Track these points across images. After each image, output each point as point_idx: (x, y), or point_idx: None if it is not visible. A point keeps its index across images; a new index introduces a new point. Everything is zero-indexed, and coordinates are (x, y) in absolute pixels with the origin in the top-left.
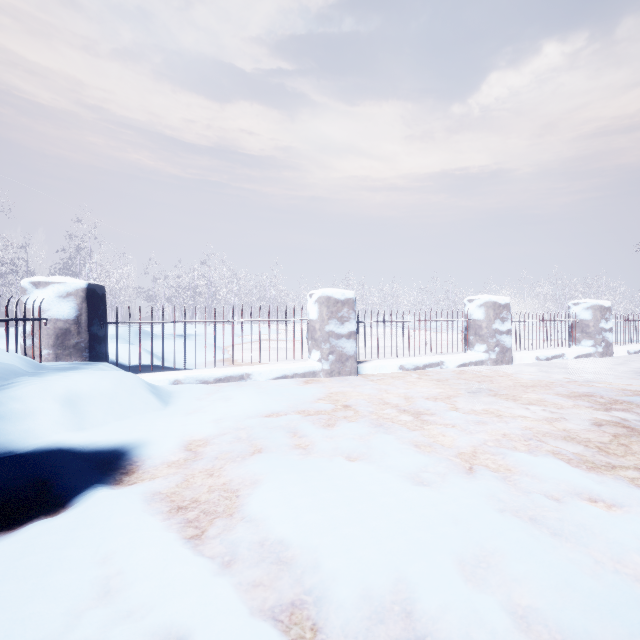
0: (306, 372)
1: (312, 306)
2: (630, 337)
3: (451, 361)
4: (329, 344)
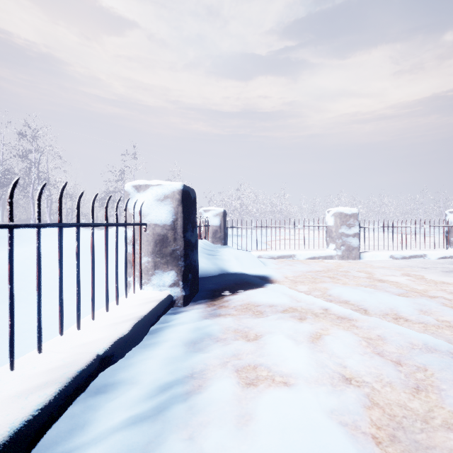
0: (326, 256)
1: (329, 218)
2: None
3: (432, 254)
4: (341, 240)
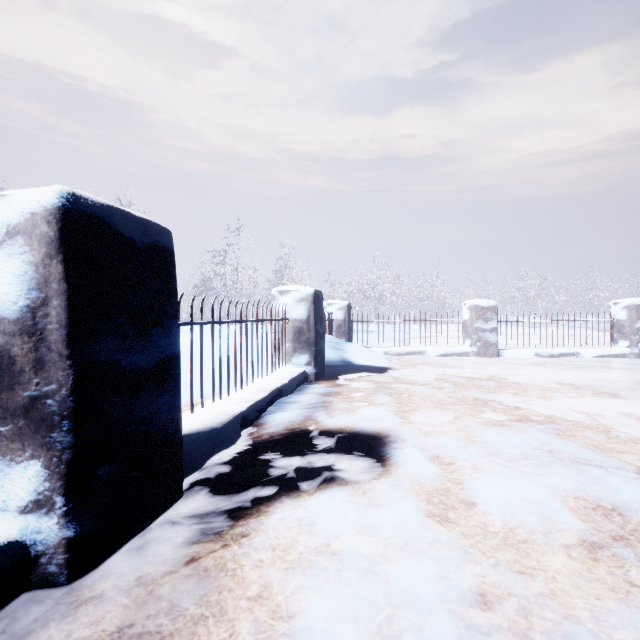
0: (461, 352)
1: (465, 311)
2: None
3: (587, 352)
4: (477, 335)
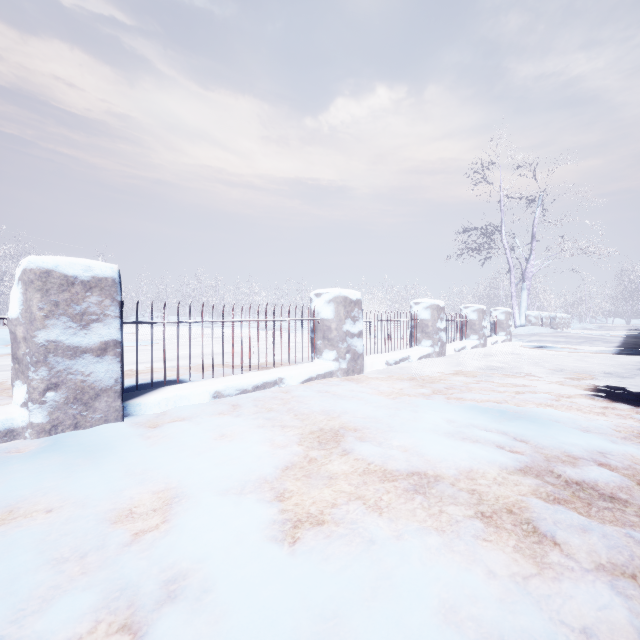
0: None
1: (14, 290)
2: (454, 336)
3: (293, 376)
4: (47, 369)
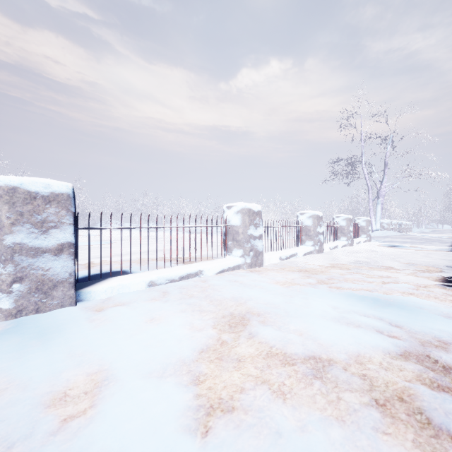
0: None
1: None
2: (329, 238)
3: (210, 269)
4: (13, 266)
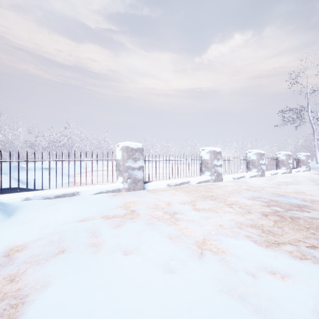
0: (114, 189)
1: (118, 152)
2: (271, 167)
3: (193, 181)
4: (128, 173)
